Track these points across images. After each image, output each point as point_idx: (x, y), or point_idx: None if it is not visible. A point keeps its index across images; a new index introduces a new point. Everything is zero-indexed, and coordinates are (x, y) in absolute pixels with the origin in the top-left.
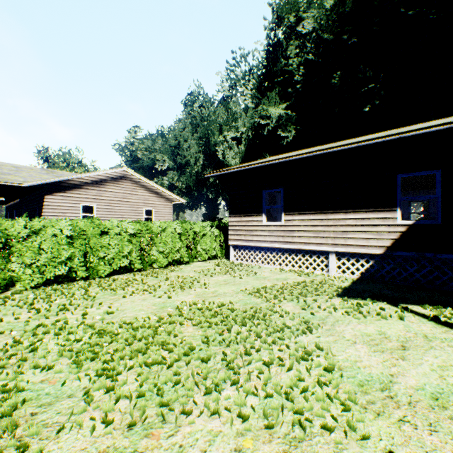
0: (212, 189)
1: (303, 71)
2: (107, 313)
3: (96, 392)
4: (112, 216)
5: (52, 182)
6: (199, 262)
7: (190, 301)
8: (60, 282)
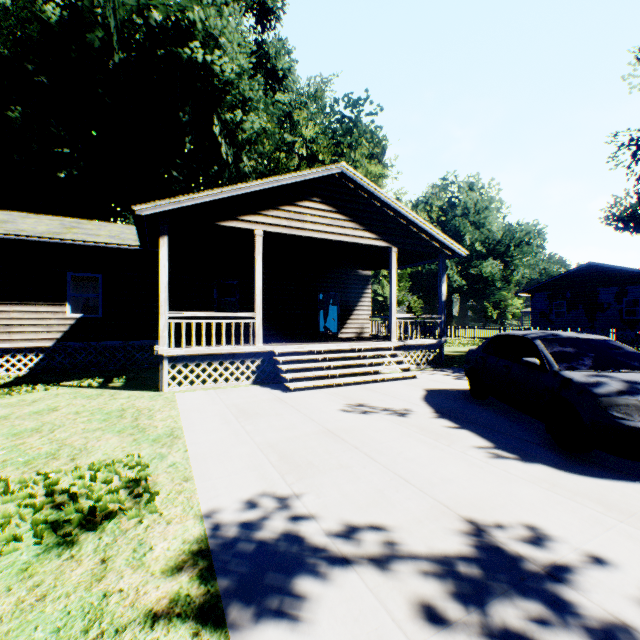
0: None
1: None
2: None
3: None
4: None
5: None
6: None
7: None
8: None
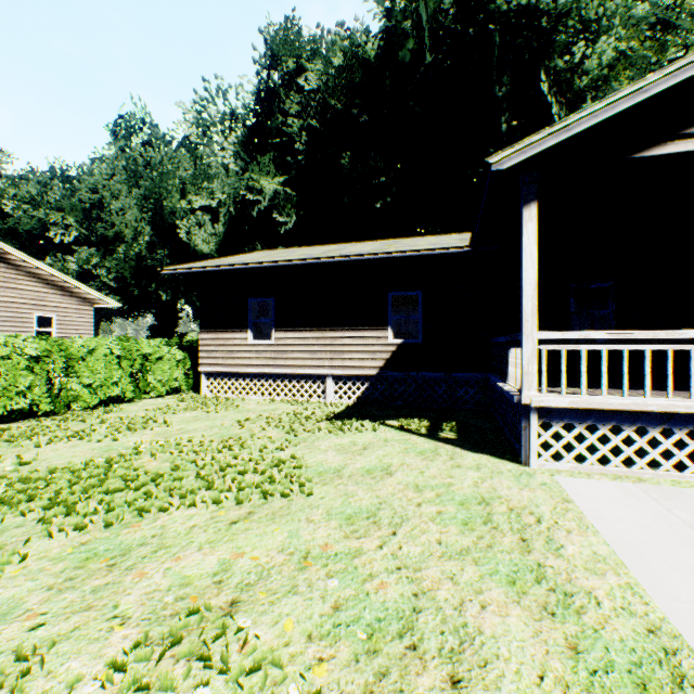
0: (168, 285)
1: (306, 139)
2: (21, 464)
3: (53, 519)
4: None
5: None
6: (153, 399)
7: (148, 440)
8: None
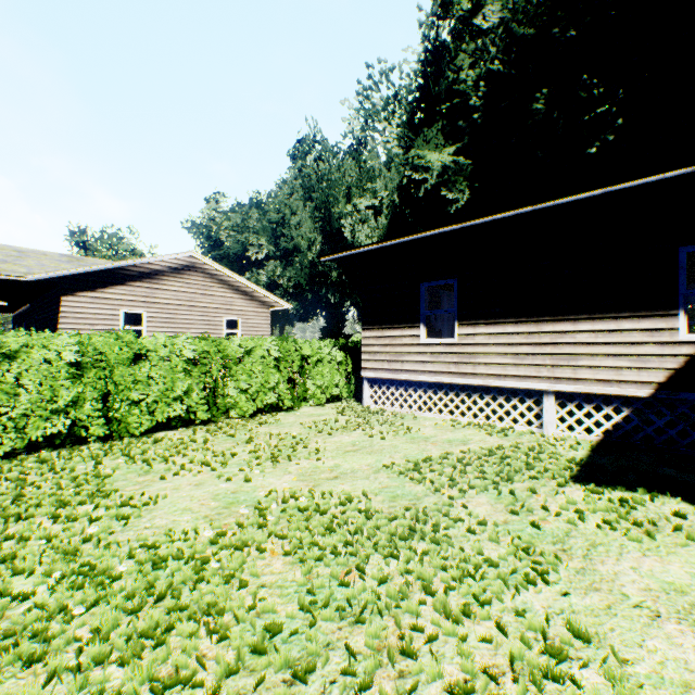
0: (335, 288)
1: (484, 90)
2: (117, 517)
3: None
4: (172, 331)
5: (74, 274)
6: (311, 406)
7: (286, 489)
8: (61, 444)
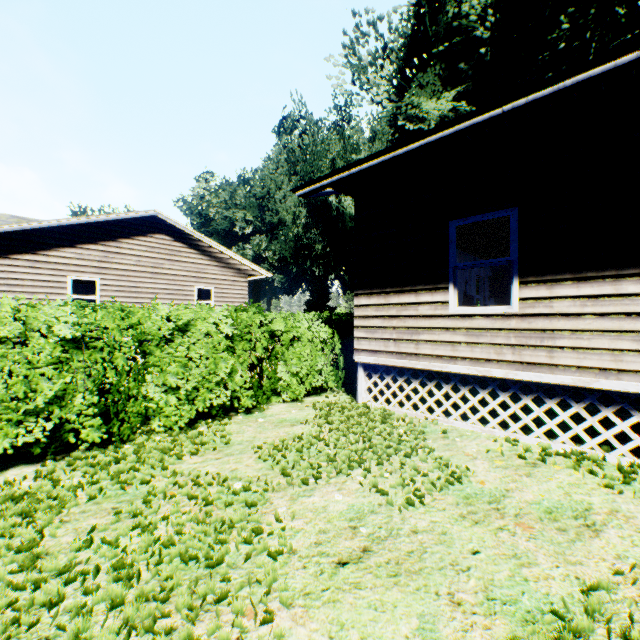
0: (320, 261)
1: (492, 19)
2: None
3: None
4: (132, 301)
5: (7, 233)
6: (284, 403)
7: None
8: None
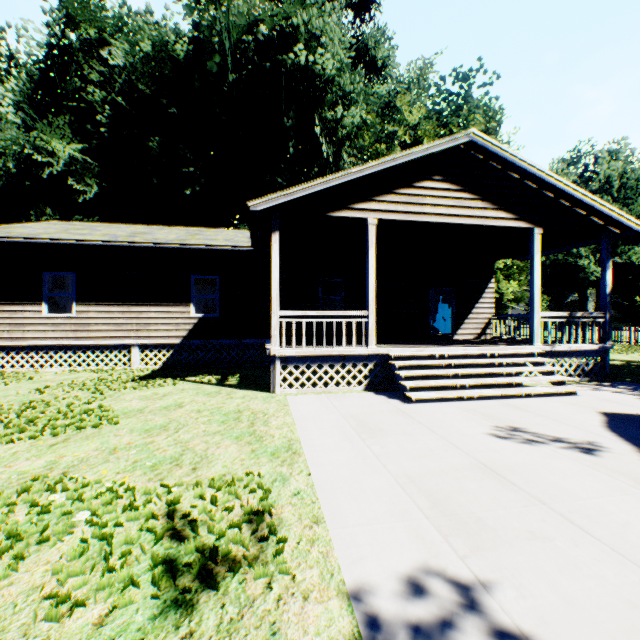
0: None
1: (111, 113)
2: None
3: None
4: None
5: None
6: None
7: None
8: None
